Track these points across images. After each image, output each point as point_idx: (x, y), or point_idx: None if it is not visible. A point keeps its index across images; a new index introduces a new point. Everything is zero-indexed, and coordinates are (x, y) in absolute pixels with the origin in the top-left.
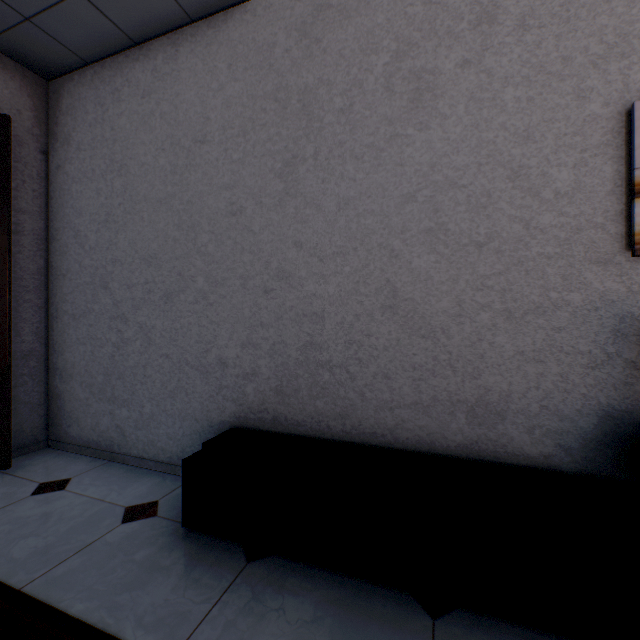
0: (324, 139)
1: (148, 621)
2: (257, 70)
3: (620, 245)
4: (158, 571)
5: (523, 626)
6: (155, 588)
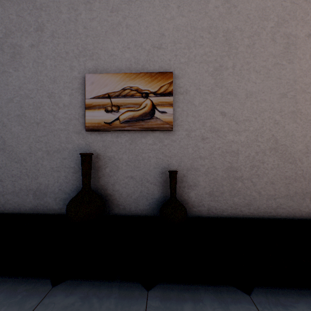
0: None
1: None
2: None
3: (84, 127)
4: None
5: (7, 276)
6: None
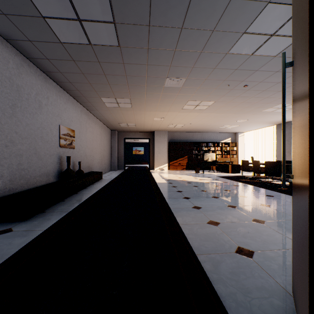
0: (23, 104)
1: (61, 215)
2: (3, 64)
3: (59, 145)
4: (45, 218)
5: (68, 198)
6: (52, 217)
